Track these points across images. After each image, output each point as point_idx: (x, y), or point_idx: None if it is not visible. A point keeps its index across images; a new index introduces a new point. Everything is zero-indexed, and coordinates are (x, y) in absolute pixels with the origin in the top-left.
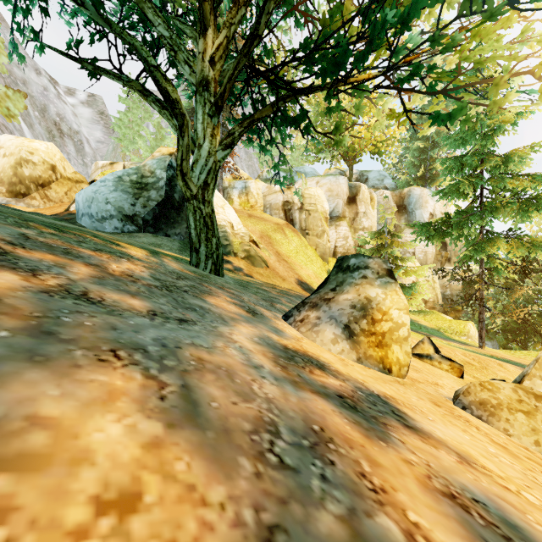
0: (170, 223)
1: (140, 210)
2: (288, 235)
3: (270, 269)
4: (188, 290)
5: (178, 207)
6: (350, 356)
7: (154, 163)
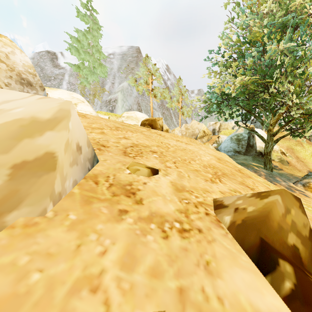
0: (248, 151)
1: (239, 148)
2: (305, 147)
3: (292, 166)
4: (272, 177)
5: (251, 145)
6: (303, 189)
7: (242, 132)
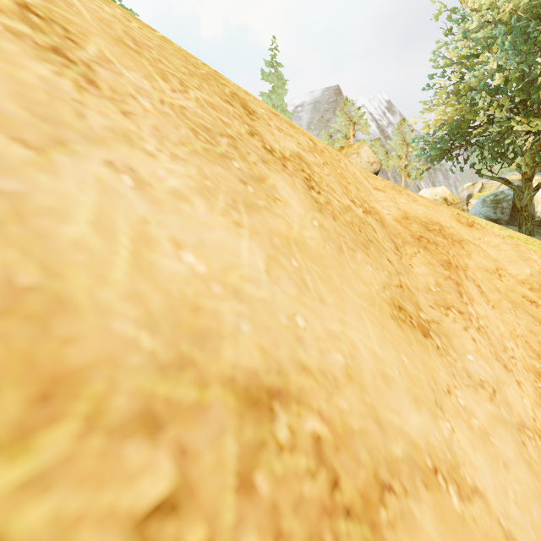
0: (516, 218)
1: (497, 214)
2: None
3: None
4: None
5: None
6: None
7: (505, 188)
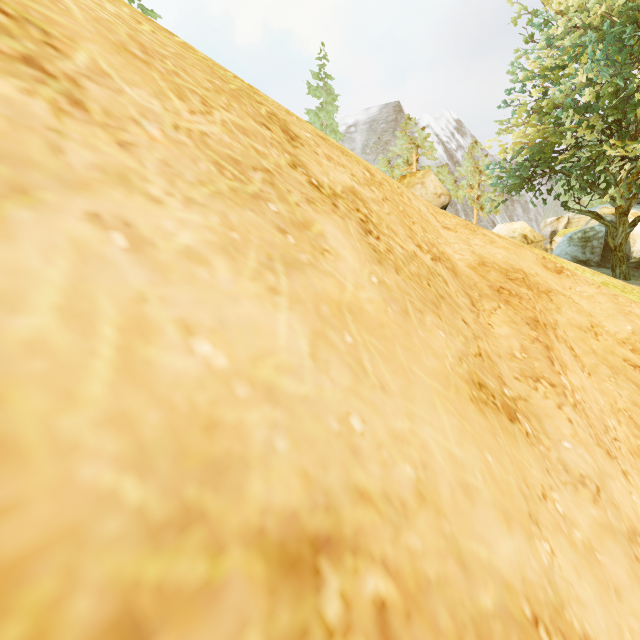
0: (608, 259)
1: (586, 255)
2: None
3: None
4: None
5: None
6: None
7: (596, 224)
